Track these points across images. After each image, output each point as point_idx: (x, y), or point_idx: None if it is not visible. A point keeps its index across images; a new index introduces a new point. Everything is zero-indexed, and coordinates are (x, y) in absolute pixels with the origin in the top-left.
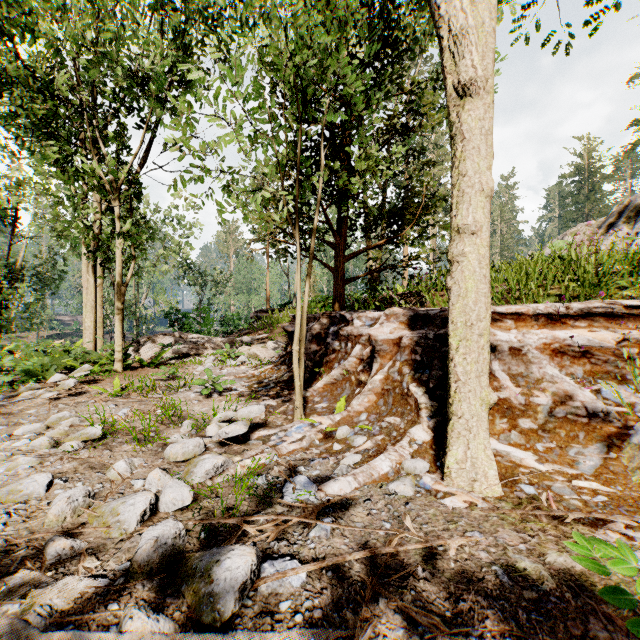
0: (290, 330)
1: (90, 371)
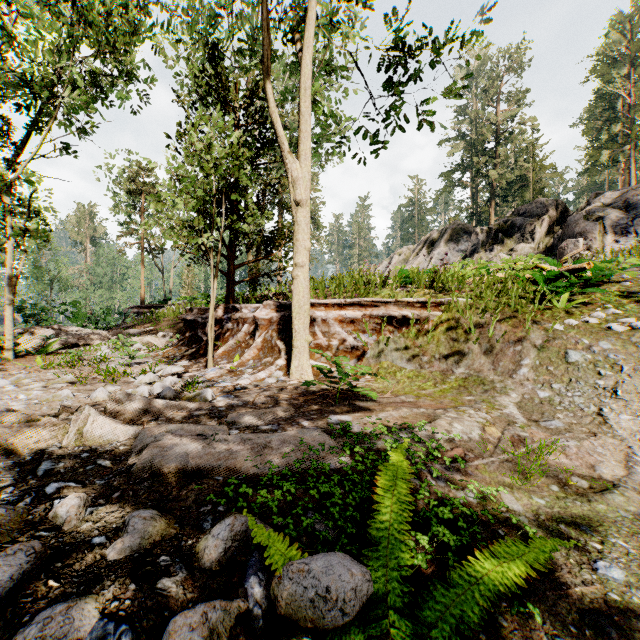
0: (190, 319)
1: None
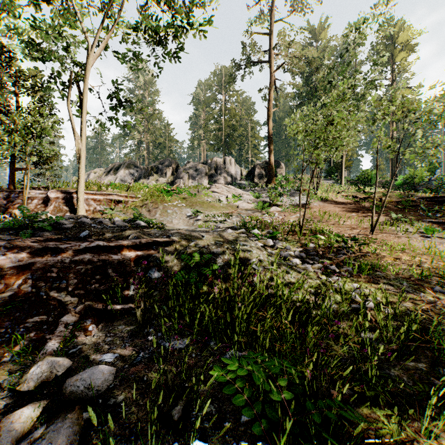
0: None
1: None
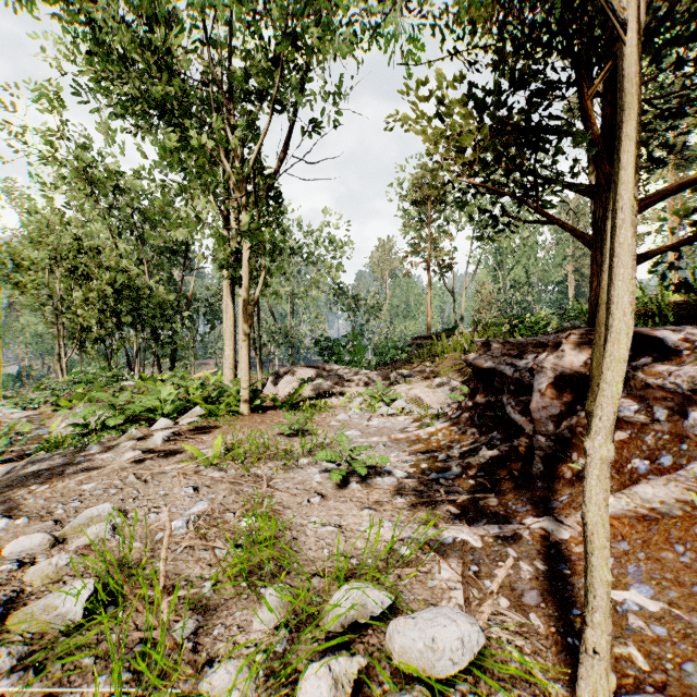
0: (483, 366)
1: (214, 412)
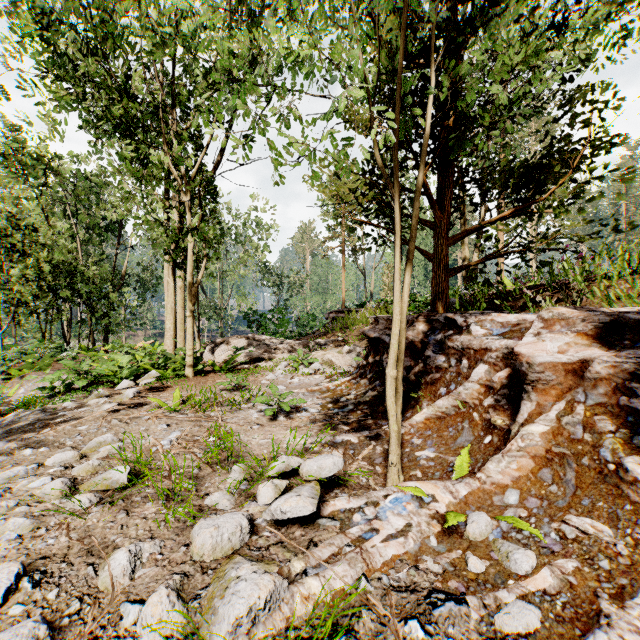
0: (372, 336)
1: (163, 375)
